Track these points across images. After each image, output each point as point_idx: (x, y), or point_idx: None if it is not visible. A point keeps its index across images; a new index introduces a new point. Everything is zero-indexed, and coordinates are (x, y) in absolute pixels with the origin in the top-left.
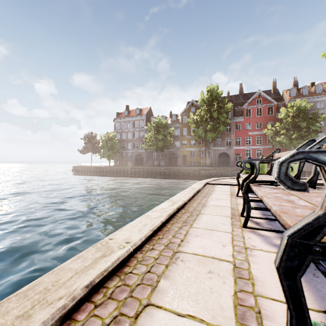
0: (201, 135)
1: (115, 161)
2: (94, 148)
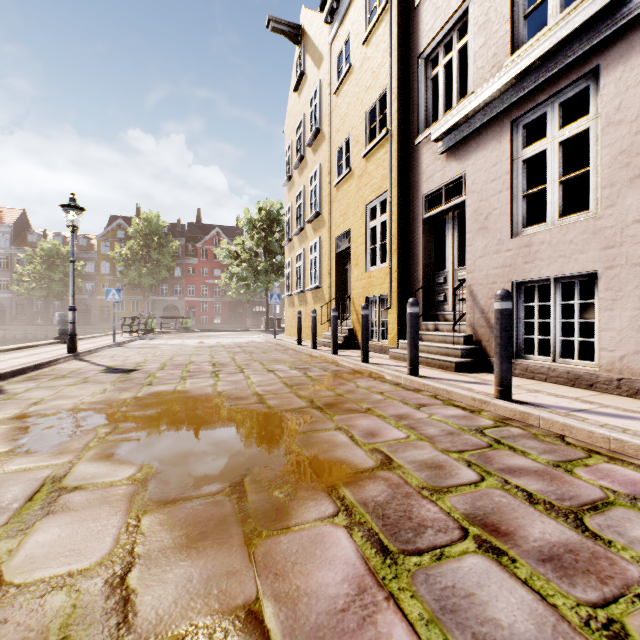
0: (134, 281)
1: None
2: None
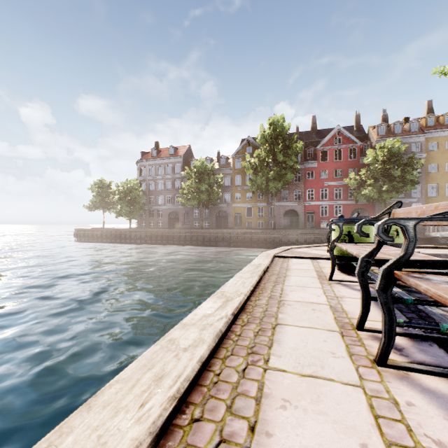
0: (261, 185)
1: (139, 222)
2: (108, 203)
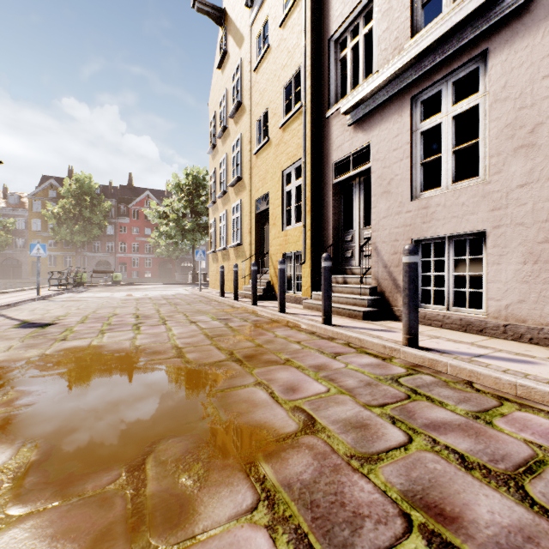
0: (66, 237)
1: None
2: None
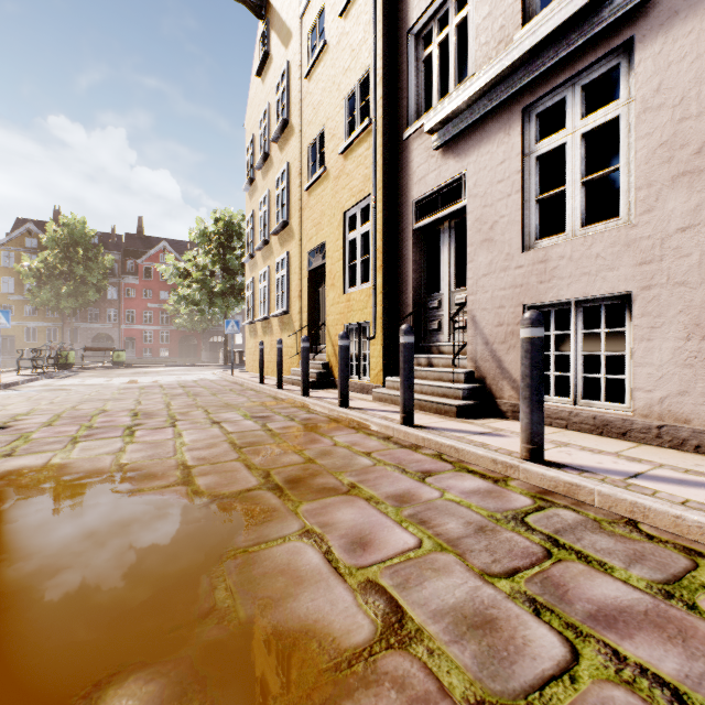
0: (49, 302)
1: None
2: None
